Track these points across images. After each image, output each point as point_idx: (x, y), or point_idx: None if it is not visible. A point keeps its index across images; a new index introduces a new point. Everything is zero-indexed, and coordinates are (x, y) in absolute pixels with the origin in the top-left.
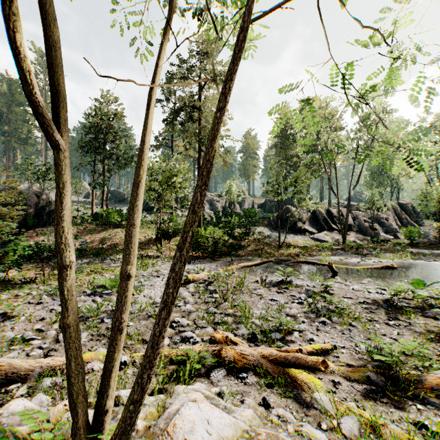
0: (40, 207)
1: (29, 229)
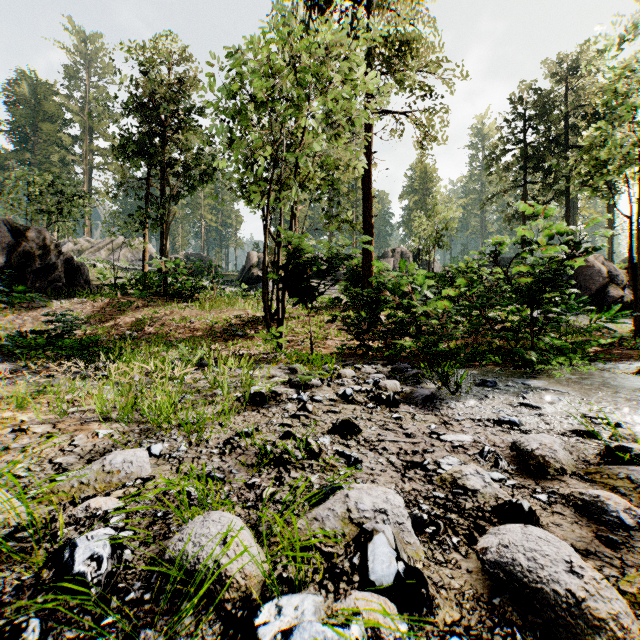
0: (20, 254)
1: None
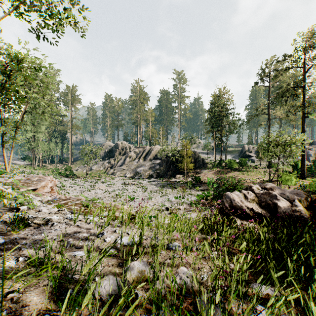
0: (195, 159)
1: (191, 170)
